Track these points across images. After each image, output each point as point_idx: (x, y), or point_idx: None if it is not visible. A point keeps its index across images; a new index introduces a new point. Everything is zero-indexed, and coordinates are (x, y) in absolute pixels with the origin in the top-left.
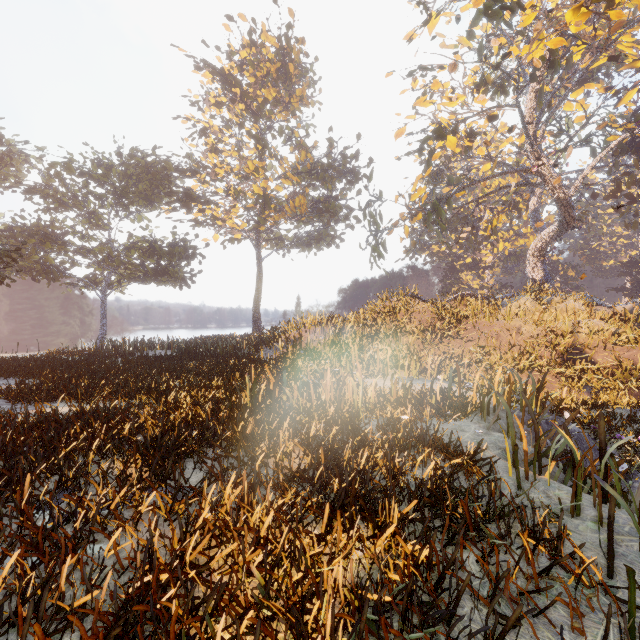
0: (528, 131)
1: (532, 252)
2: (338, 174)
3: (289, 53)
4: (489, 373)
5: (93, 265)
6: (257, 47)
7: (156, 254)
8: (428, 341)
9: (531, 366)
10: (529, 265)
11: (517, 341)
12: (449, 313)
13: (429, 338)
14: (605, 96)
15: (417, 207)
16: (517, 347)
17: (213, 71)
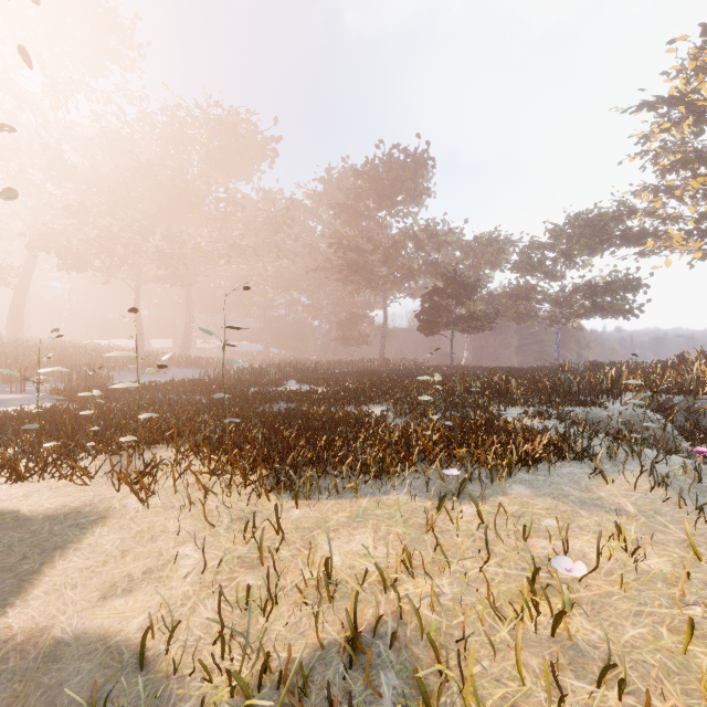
0: None
1: None
2: None
3: None
4: None
5: (552, 308)
6: None
7: (593, 294)
8: None
9: None
10: None
11: None
12: None
13: None
14: None
15: None
16: None
17: (650, 109)
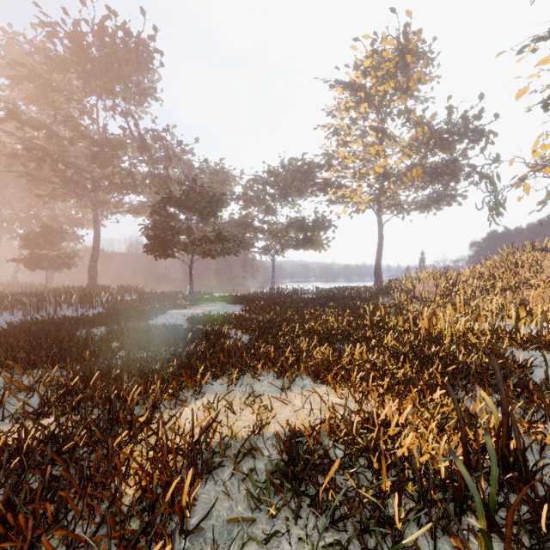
0: None
1: None
2: (458, 136)
3: (407, 45)
4: None
5: (267, 239)
6: (378, 53)
7: (304, 229)
8: None
9: None
10: None
11: None
12: None
13: None
14: None
15: (548, 159)
16: None
17: (343, 86)
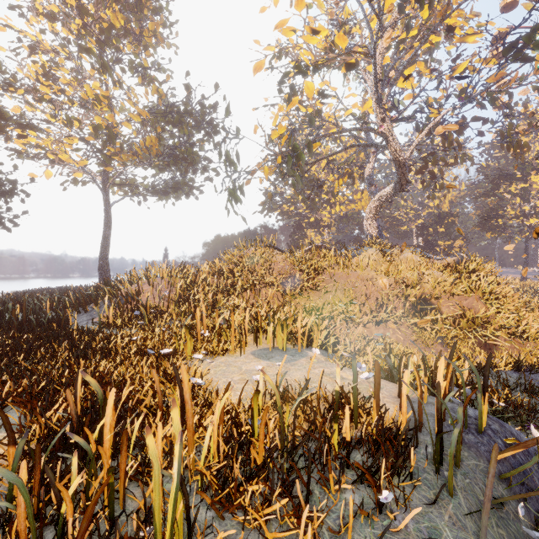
0: (378, 89)
1: (370, 211)
2: (196, 124)
3: None
4: (349, 326)
5: None
6: None
7: None
8: (288, 293)
9: (389, 318)
10: (367, 222)
11: (371, 292)
12: (307, 264)
13: (289, 290)
14: (430, 77)
15: None
16: (372, 298)
17: None
